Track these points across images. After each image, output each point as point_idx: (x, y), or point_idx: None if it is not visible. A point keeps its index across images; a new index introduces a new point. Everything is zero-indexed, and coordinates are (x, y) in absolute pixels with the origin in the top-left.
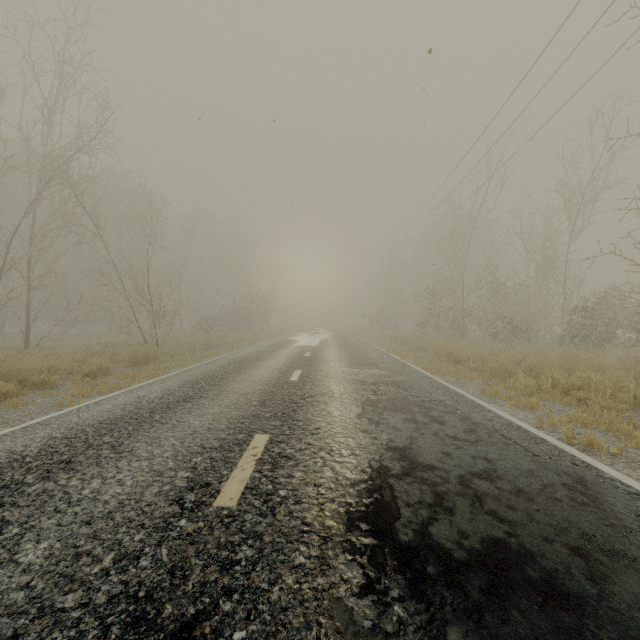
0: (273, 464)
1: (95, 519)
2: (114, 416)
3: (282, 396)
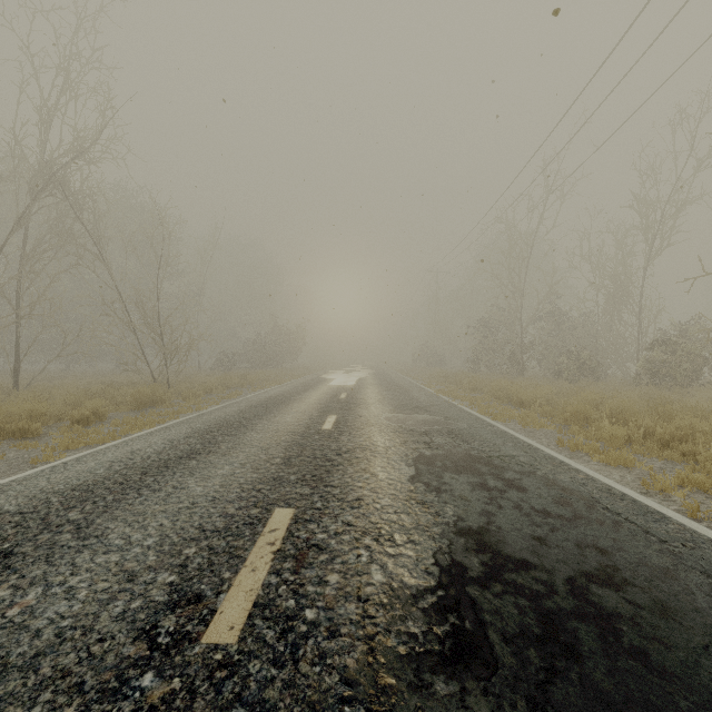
0: (297, 559)
1: (8, 671)
2: (94, 479)
3: (312, 451)
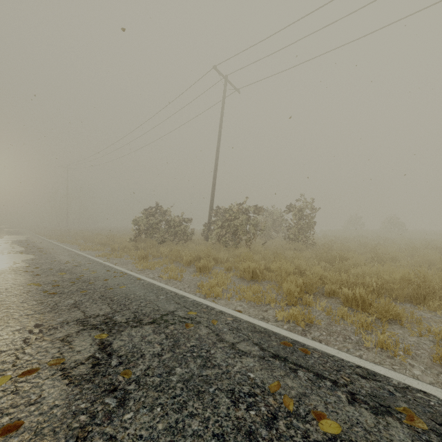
0: None
1: None
2: None
3: None
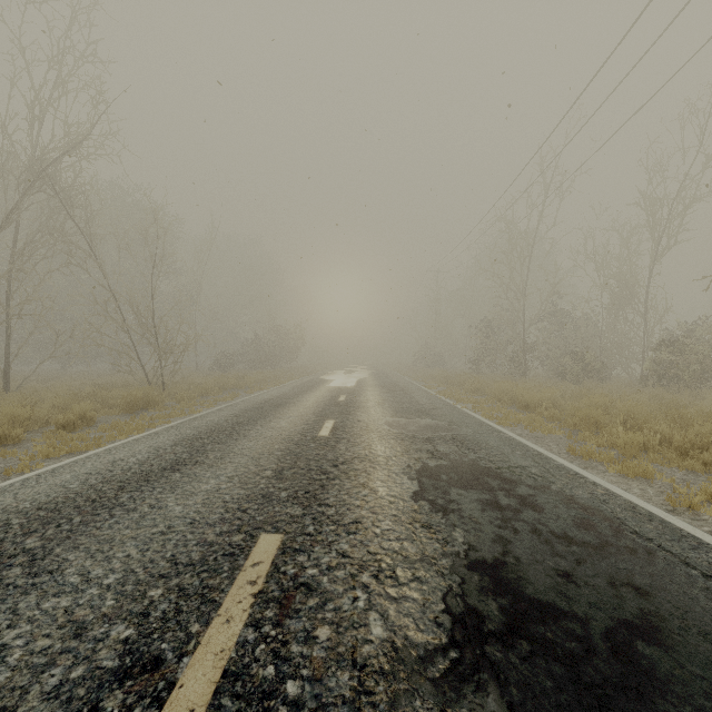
0: (282, 605)
1: None
2: (65, 495)
3: (307, 461)
